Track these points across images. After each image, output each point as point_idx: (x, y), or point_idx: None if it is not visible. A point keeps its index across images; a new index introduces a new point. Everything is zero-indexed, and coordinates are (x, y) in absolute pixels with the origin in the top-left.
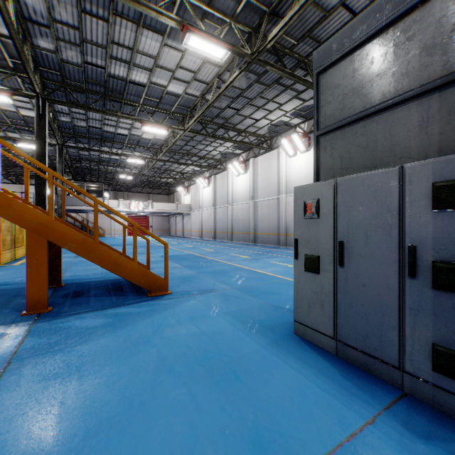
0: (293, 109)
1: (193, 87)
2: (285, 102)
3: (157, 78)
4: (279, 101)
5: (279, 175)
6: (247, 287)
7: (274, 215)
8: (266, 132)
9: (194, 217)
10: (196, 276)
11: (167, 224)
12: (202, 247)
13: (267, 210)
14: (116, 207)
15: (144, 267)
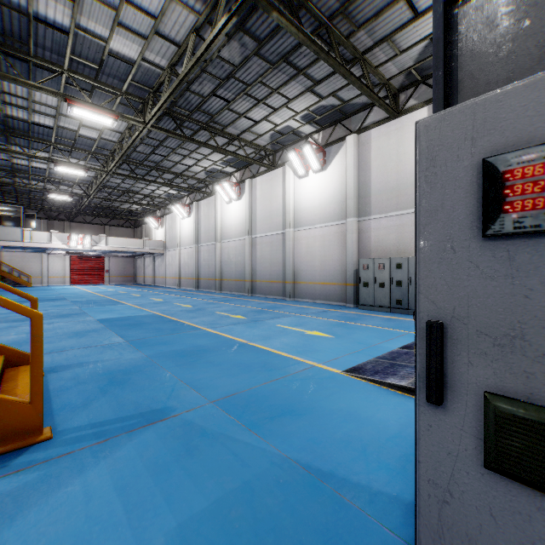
0: (305, 109)
1: (155, 48)
2: (295, 97)
3: (88, 20)
4: (287, 93)
5: (285, 202)
6: (239, 395)
7: (278, 255)
8: (267, 143)
9: (169, 259)
10: (142, 366)
11: (132, 268)
12: (176, 302)
13: (269, 249)
14: (46, 243)
15: (23, 357)
